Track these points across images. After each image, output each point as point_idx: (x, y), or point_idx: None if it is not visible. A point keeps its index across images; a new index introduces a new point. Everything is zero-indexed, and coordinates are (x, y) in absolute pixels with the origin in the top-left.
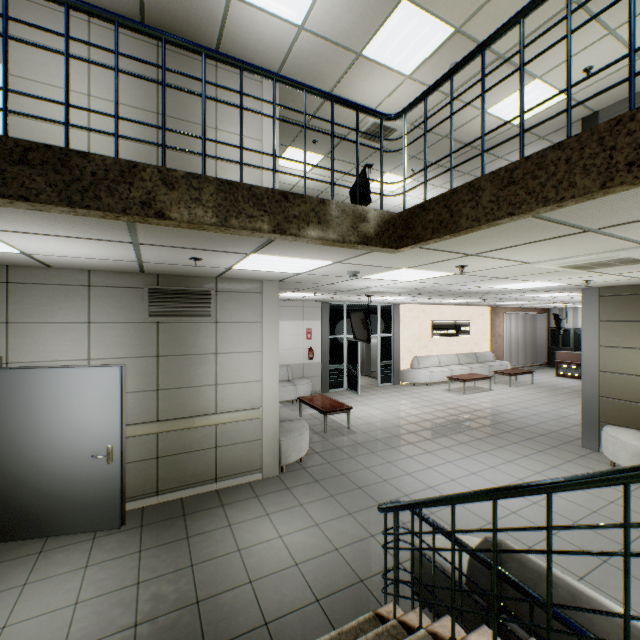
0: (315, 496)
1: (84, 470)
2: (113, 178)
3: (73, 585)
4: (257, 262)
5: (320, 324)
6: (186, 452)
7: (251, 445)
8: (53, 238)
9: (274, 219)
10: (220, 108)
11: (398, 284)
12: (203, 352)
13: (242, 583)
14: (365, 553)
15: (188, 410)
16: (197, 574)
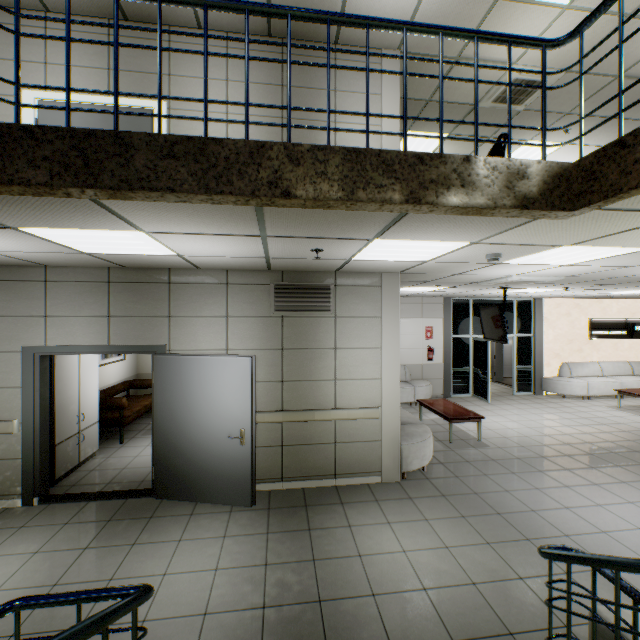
0: (442, 513)
1: (223, 448)
2: (243, 161)
3: (214, 551)
4: (379, 250)
5: (441, 322)
6: (307, 444)
7: (369, 445)
8: (198, 237)
9: (406, 187)
10: (339, 100)
11: (549, 270)
12: (322, 346)
13: (364, 594)
14: (512, 598)
15: (309, 403)
16: (318, 570)
